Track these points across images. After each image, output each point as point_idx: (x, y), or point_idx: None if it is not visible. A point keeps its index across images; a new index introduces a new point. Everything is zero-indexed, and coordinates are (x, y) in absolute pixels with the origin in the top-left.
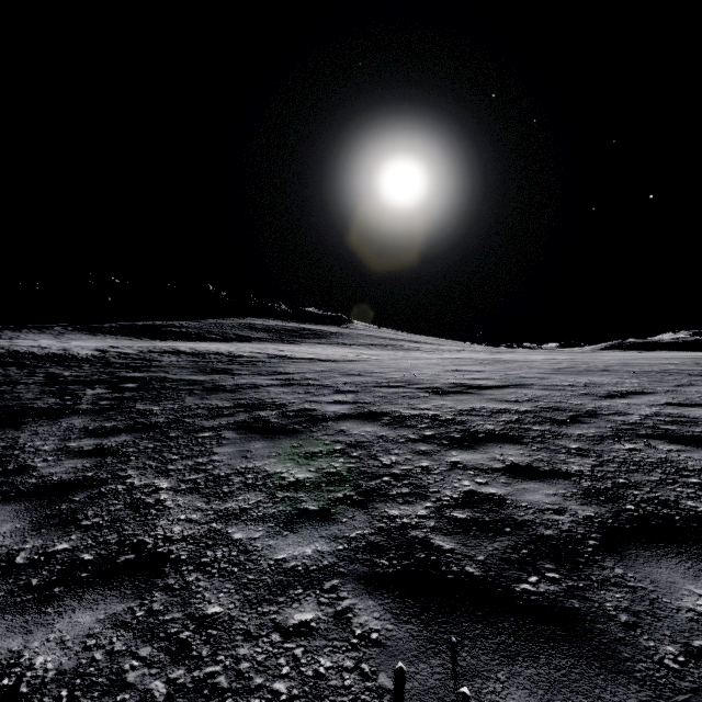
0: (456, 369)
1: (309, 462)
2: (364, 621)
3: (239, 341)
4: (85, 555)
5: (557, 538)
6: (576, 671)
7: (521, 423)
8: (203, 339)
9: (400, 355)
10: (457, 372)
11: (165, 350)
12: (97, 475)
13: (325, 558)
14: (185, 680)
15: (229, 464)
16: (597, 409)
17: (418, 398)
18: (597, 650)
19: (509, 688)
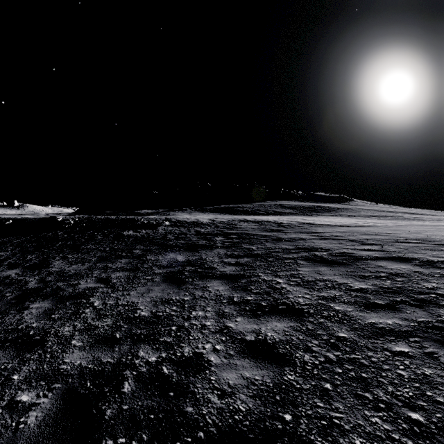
0: None
1: (364, 280)
2: None
3: (276, 215)
4: (262, 303)
5: None
6: None
7: None
8: (255, 214)
9: (403, 223)
10: None
11: (240, 219)
12: (244, 273)
13: (403, 327)
14: (343, 356)
15: (311, 276)
16: None
17: (440, 251)
18: None
19: None
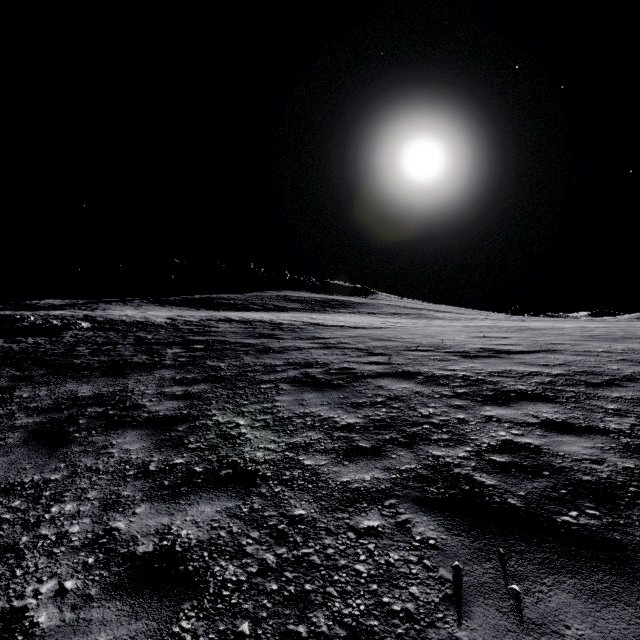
0: (482, 335)
1: (356, 410)
2: (422, 531)
3: (277, 311)
4: (196, 468)
5: (596, 483)
6: (618, 586)
7: (554, 385)
8: (247, 309)
9: (424, 323)
10: (484, 338)
11: (219, 318)
12: (190, 413)
13: (382, 483)
14: (288, 555)
15: (290, 409)
16: (636, 374)
17: (447, 361)
18: (638, 573)
19: (555, 590)
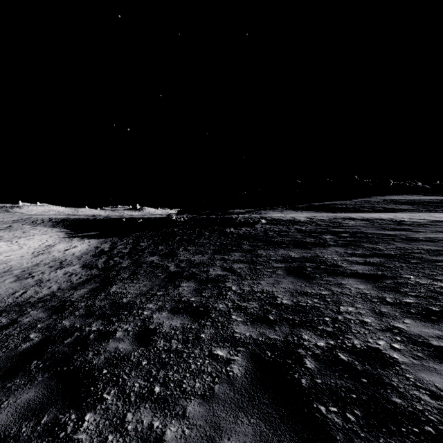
0: None
1: None
2: None
3: (387, 212)
4: (431, 307)
5: None
6: None
7: None
8: (359, 211)
9: None
10: None
11: (343, 217)
12: (384, 274)
13: None
14: None
15: None
16: None
17: None
18: None
19: None
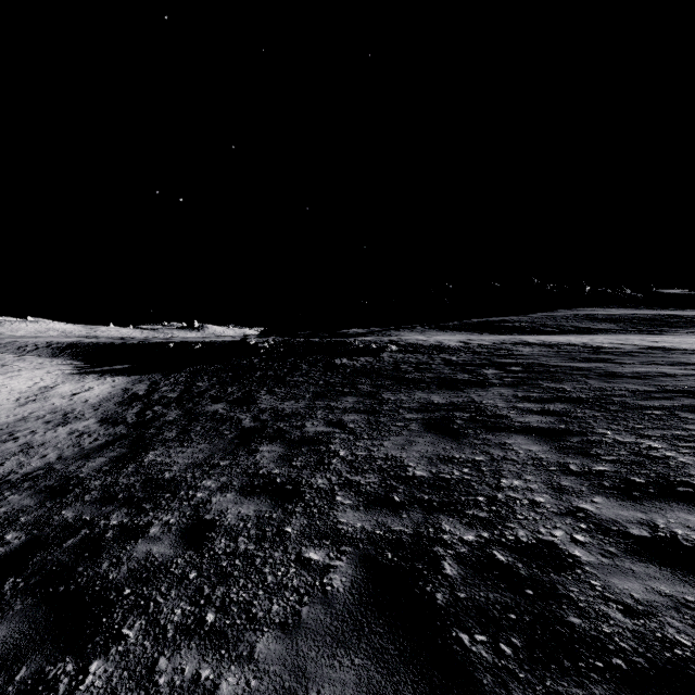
0: None
1: None
2: None
3: (580, 333)
4: (633, 478)
5: None
6: None
7: None
8: (538, 332)
9: None
10: None
11: (514, 342)
12: (569, 428)
13: None
14: None
15: None
16: None
17: None
18: None
19: None
